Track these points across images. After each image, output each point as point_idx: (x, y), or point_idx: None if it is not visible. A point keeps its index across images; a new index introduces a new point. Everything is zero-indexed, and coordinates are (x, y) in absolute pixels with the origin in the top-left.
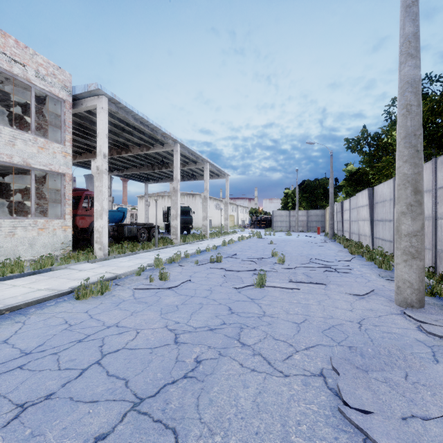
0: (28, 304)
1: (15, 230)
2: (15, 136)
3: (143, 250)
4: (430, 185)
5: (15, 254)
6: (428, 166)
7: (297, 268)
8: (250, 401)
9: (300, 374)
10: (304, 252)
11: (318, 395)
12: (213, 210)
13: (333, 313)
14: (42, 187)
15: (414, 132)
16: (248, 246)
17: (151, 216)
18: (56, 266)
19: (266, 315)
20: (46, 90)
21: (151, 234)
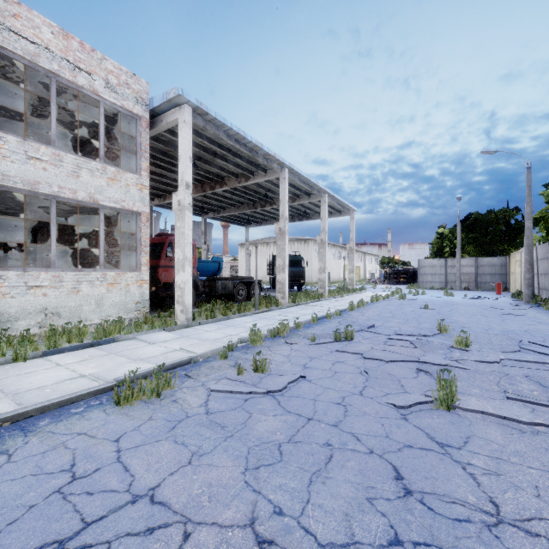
0: (42, 409)
1: (80, 286)
2: (80, 165)
3: (238, 314)
4: None
5: (80, 316)
6: None
7: (504, 361)
8: None
9: None
10: (493, 326)
11: None
12: (331, 260)
13: None
14: (117, 231)
15: None
16: (388, 311)
17: (253, 268)
18: (121, 336)
19: (509, 524)
20: (117, 105)
21: (252, 291)
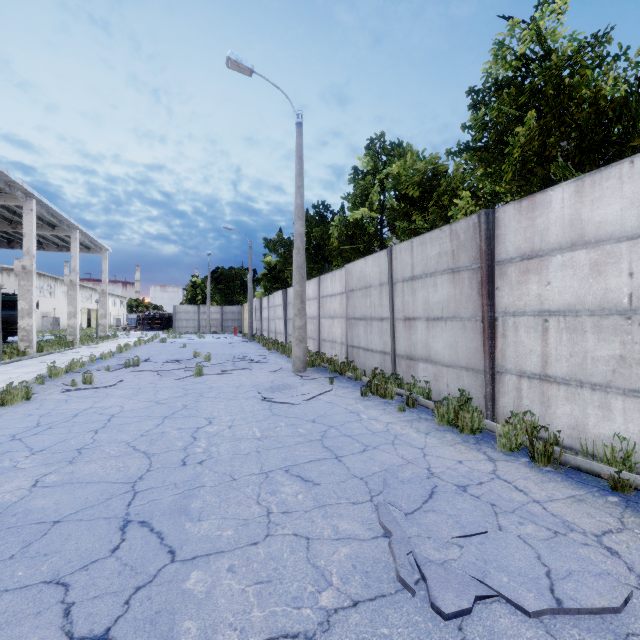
0: None
1: None
2: None
3: None
4: (317, 295)
5: None
6: (316, 281)
7: (225, 363)
8: (224, 406)
9: (244, 398)
10: (226, 352)
11: (253, 400)
12: (62, 301)
13: (257, 380)
14: None
15: (301, 265)
16: (155, 351)
17: None
18: None
19: (214, 387)
20: None
21: None
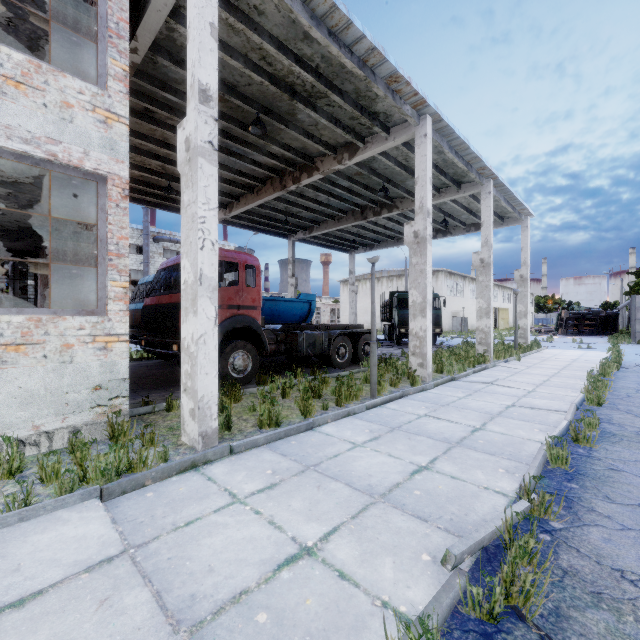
0: None
1: None
2: None
3: (334, 413)
4: None
5: None
6: None
7: None
8: None
9: None
10: None
11: None
12: (469, 300)
13: None
14: (85, 231)
15: None
16: None
17: (360, 311)
18: None
19: None
20: None
21: (360, 348)
